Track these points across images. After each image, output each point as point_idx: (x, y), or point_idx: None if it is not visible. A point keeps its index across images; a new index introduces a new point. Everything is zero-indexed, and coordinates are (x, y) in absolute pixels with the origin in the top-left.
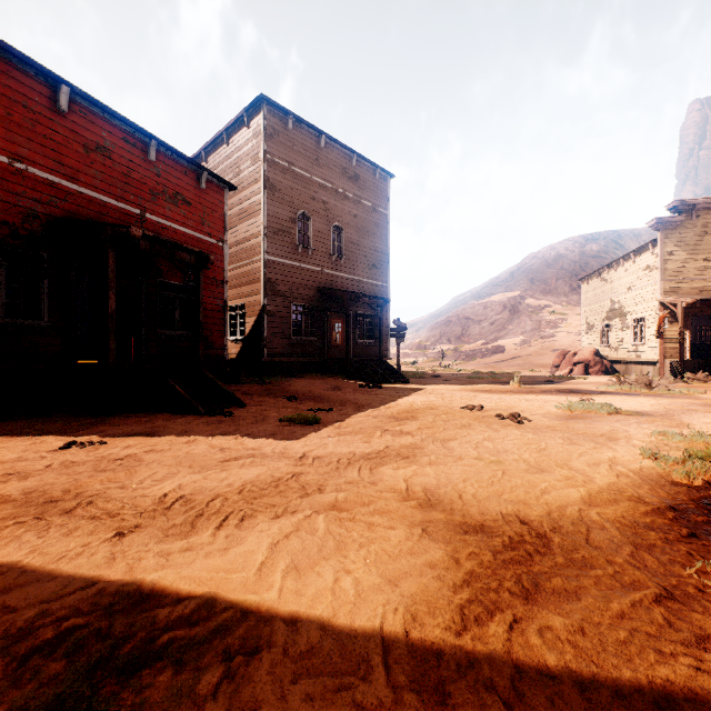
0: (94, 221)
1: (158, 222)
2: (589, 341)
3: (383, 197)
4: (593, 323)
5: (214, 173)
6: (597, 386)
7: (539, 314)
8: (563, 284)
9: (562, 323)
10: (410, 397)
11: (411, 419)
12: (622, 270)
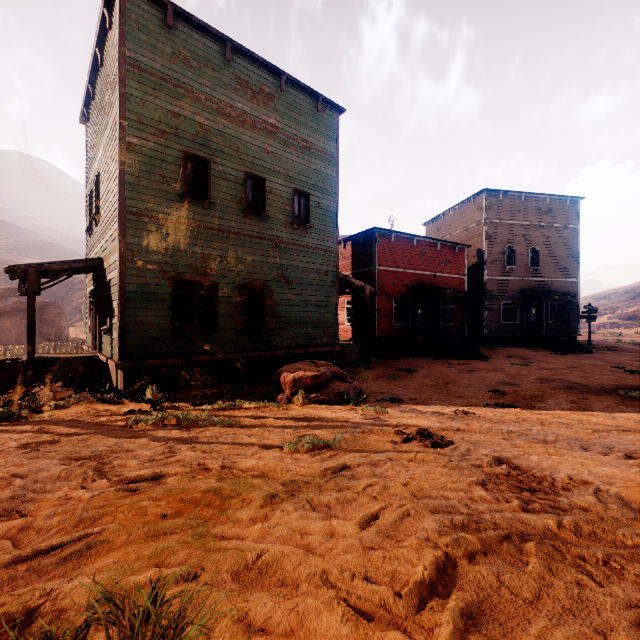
0: (429, 287)
1: (440, 276)
2: None
3: (573, 216)
4: None
5: (461, 244)
6: None
7: None
8: None
9: None
10: (583, 361)
11: (573, 368)
12: None
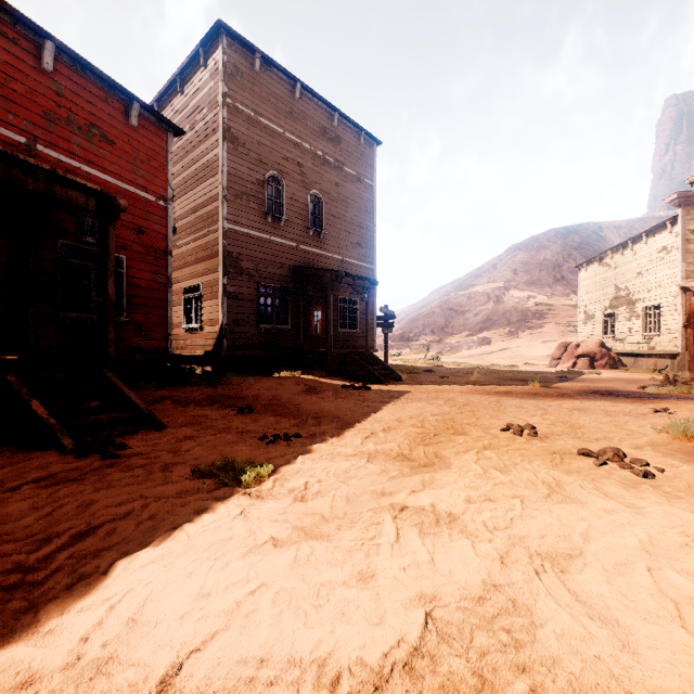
0: None
1: (59, 160)
2: (588, 332)
3: (369, 166)
4: (593, 313)
5: (150, 107)
6: (627, 384)
7: (524, 305)
8: (547, 275)
9: (549, 314)
10: (412, 405)
11: (438, 464)
12: (630, 253)
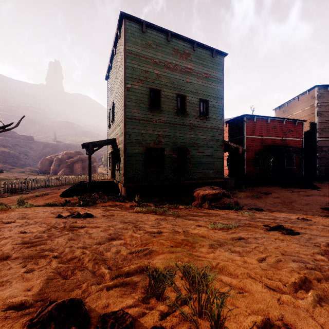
0: (278, 146)
1: (285, 139)
2: None
3: None
4: None
5: (300, 120)
6: None
7: None
8: None
9: None
10: None
11: None
12: None
